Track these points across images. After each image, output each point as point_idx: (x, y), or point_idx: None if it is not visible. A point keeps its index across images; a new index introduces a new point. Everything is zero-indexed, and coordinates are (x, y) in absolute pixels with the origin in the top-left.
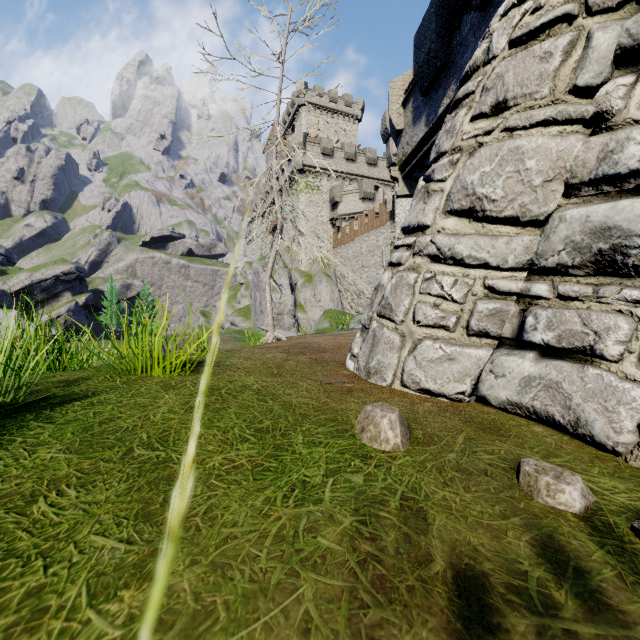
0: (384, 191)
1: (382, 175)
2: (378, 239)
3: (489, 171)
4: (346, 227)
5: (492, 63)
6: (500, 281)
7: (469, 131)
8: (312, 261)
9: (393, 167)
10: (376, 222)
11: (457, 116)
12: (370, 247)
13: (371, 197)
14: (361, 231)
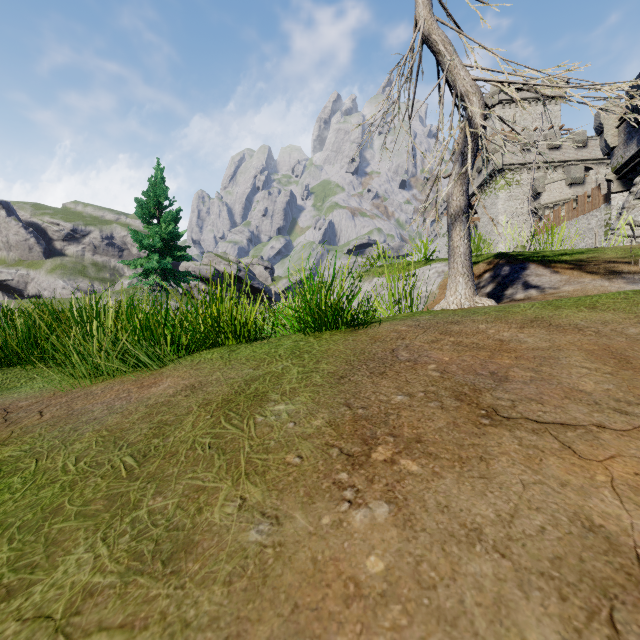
0: (596, 170)
1: (593, 155)
2: (589, 222)
3: (636, 214)
4: (549, 214)
5: (639, 185)
6: (639, 240)
7: (632, 203)
8: (511, 250)
9: (608, 173)
10: (587, 206)
11: (629, 198)
12: (579, 231)
13: (580, 181)
14: (568, 217)
